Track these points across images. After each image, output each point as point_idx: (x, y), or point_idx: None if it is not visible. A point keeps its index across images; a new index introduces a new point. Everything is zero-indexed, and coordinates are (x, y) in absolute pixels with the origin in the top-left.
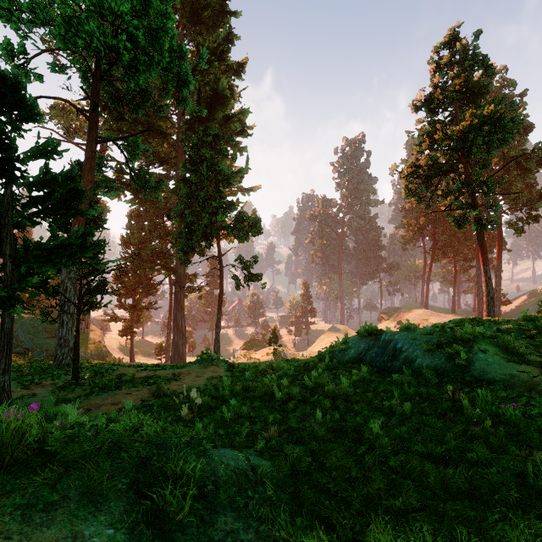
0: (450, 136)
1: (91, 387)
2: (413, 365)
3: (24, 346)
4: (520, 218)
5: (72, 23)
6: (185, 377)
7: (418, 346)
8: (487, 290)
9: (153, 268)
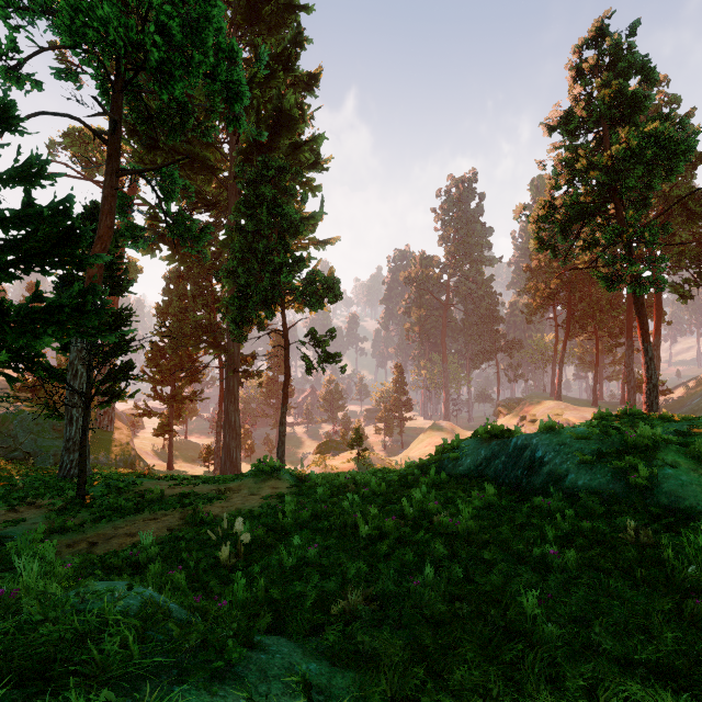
0: (598, 166)
1: (102, 509)
2: (563, 484)
3: (25, 450)
4: (687, 280)
5: (80, 7)
6: (234, 495)
7: (569, 456)
8: (648, 374)
9: (198, 346)
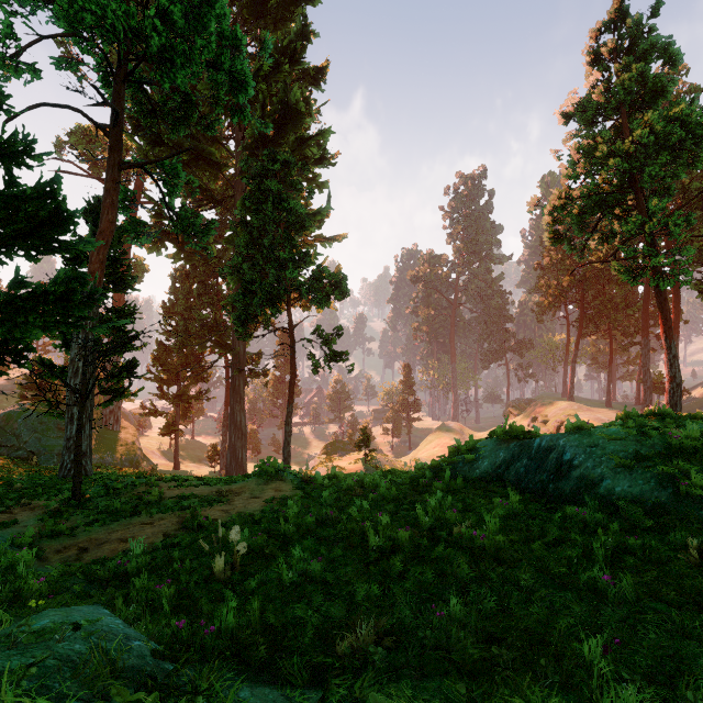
0: (618, 153)
1: (97, 512)
2: (597, 490)
3: (29, 449)
4: None
5: None
6: (236, 497)
7: (602, 459)
8: (671, 373)
9: (204, 344)
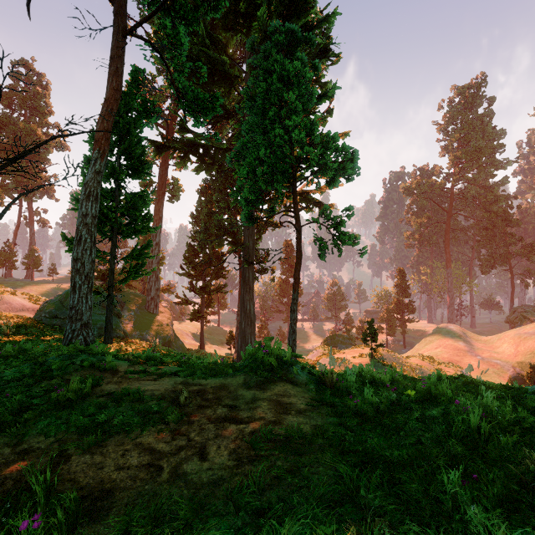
0: None
1: None
2: None
3: None
4: None
5: None
6: (199, 412)
7: None
8: None
9: (220, 243)
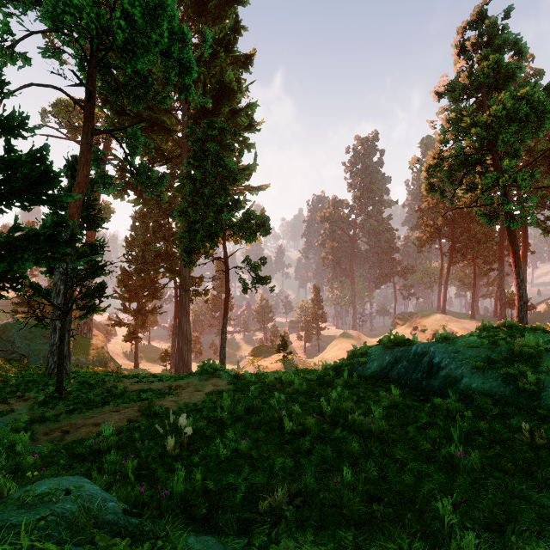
0: (478, 124)
1: (76, 402)
2: (458, 386)
3: (21, 352)
4: (548, 217)
5: None
6: (183, 391)
7: (462, 362)
8: (519, 293)
9: (157, 270)
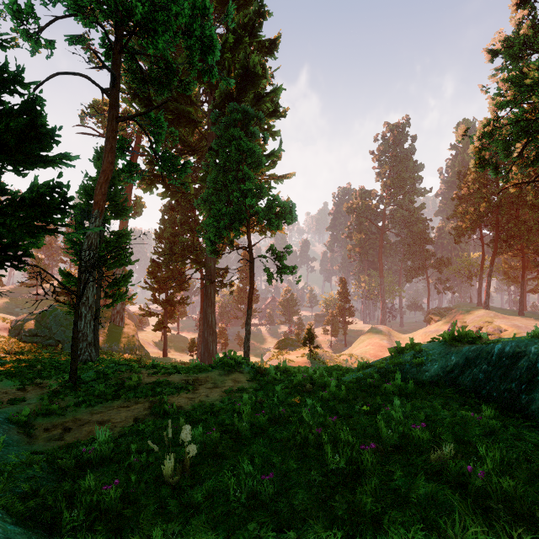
0: None
1: (87, 394)
2: None
3: (57, 338)
4: None
5: None
6: (200, 386)
7: None
8: None
9: (184, 261)
